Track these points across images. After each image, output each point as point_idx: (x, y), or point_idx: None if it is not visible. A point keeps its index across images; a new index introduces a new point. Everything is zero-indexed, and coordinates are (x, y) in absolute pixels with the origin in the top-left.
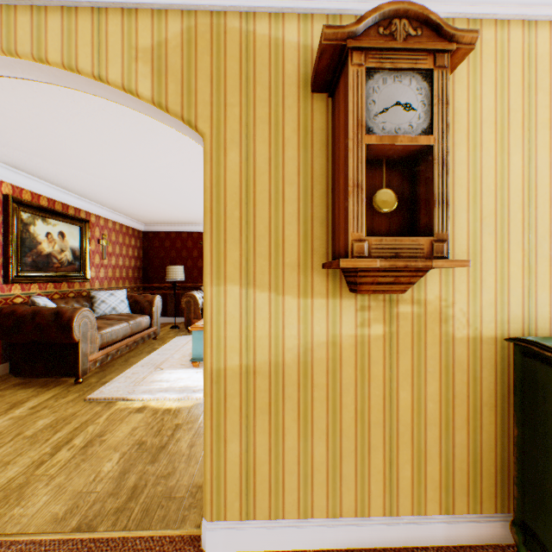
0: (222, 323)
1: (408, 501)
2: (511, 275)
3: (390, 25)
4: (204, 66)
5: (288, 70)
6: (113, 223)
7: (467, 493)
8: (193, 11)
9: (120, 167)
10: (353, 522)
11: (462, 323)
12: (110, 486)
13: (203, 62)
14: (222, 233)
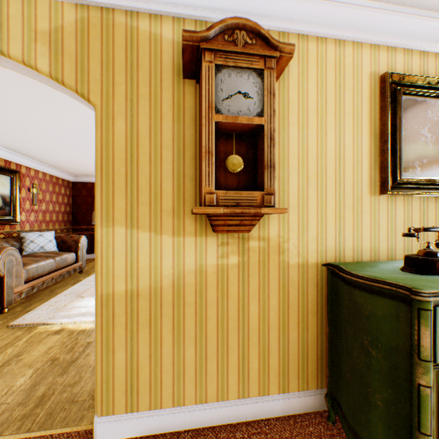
0: (111, 257)
1: (256, 386)
2: (328, 219)
3: (233, 34)
4: (96, 51)
5: (165, 60)
6: (43, 174)
7: (298, 376)
8: (86, 5)
9: (44, 127)
10: (215, 405)
11: (294, 254)
12: (21, 397)
13: (94, 47)
14: (110, 185)
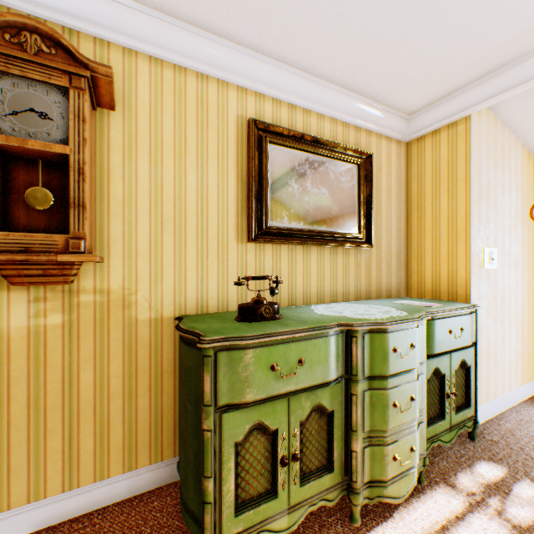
0: None
1: (91, 471)
2: (189, 267)
3: (20, 35)
4: None
5: None
6: None
7: (151, 448)
8: None
9: None
10: (25, 509)
11: (146, 308)
12: None
13: None
14: None
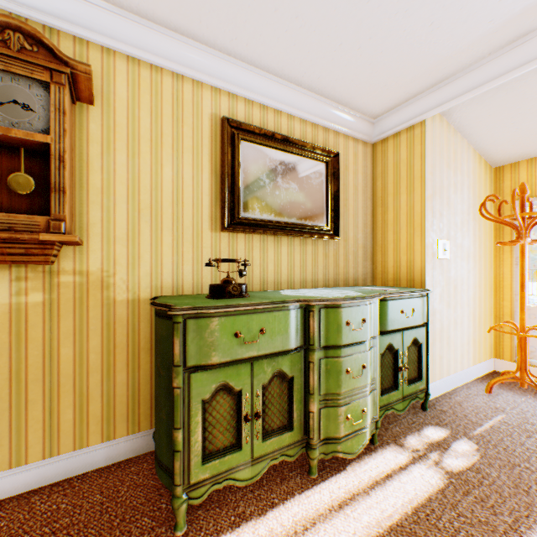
0: None
1: (71, 439)
2: (165, 253)
3: (4, 33)
4: None
5: None
6: None
7: (128, 419)
8: None
9: None
10: (7, 474)
11: (124, 289)
12: None
13: None
14: None
